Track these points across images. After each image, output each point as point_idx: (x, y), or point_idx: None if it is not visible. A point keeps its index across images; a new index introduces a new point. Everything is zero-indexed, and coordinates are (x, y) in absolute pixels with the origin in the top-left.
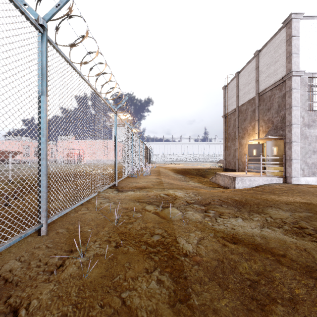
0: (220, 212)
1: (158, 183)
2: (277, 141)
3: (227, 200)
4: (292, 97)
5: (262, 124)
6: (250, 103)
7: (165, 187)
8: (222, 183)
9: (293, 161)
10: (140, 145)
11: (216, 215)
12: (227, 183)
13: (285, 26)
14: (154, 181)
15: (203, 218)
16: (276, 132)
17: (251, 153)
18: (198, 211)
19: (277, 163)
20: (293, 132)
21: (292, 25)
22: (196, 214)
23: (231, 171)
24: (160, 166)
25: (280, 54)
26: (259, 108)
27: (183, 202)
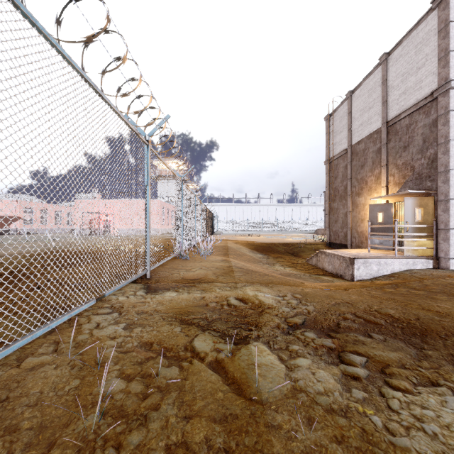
0: (377, 361)
1: (225, 271)
2: (422, 198)
3: (376, 319)
4: (451, 125)
5: (394, 172)
6: (372, 138)
7: (238, 282)
8: (329, 266)
9: (452, 231)
10: (198, 206)
11: (374, 373)
12: (338, 267)
13: (436, 8)
14: (218, 267)
15: (345, 389)
16: (419, 183)
17: (375, 218)
18: (324, 359)
19: (422, 235)
20: (453, 182)
21: (451, 2)
22: (321, 369)
23: (339, 247)
24: (229, 238)
25: (426, 55)
26: (387, 146)
27: (279, 325)
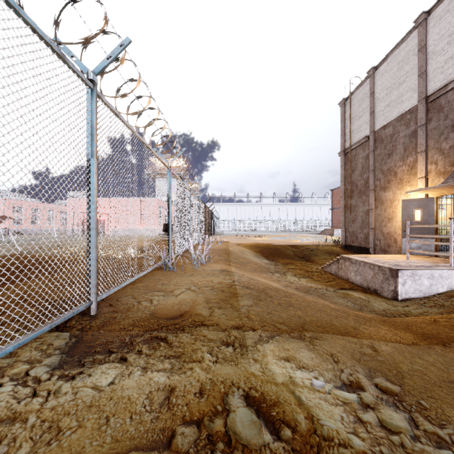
0: None
1: (225, 297)
2: None
3: None
4: None
5: (436, 158)
6: (404, 120)
7: (247, 326)
8: (356, 277)
9: None
10: (194, 203)
11: None
12: (370, 279)
13: None
14: (214, 287)
15: None
16: None
17: (411, 217)
18: None
19: None
20: None
21: None
22: None
23: (358, 250)
24: (230, 240)
25: None
26: (427, 128)
27: None
